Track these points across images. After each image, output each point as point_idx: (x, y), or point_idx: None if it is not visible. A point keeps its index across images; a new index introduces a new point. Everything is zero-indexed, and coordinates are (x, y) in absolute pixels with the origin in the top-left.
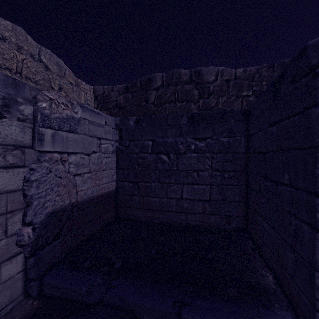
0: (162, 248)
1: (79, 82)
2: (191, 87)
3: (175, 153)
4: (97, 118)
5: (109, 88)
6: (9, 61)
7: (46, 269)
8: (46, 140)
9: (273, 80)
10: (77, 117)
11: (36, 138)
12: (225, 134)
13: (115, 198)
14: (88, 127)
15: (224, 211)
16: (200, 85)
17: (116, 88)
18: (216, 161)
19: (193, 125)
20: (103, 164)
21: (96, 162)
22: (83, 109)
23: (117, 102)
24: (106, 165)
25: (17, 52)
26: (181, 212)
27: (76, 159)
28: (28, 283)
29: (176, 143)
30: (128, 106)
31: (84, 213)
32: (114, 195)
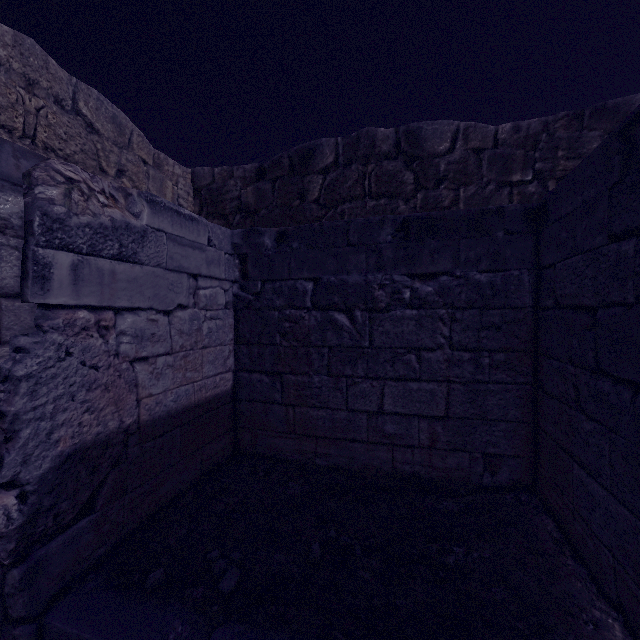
0: (337, 534)
1: (163, 159)
2: (399, 166)
3: (365, 309)
4: (189, 229)
5: (224, 172)
6: (6, 111)
7: (56, 592)
8: (57, 278)
9: (625, 123)
10: (138, 225)
11: (30, 274)
12: (482, 265)
13: (233, 408)
14: (168, 249)
15: (479, 443)
16: (418, 162)
17: (239, 171)
18: (461, 327)
19: (407, 245)
20: (203, 334)
21: (187, 329)
22: (154, 209)
23: (242, 201)
24: (211, 335)
25: (26, 92)
26: (379, 442)
27: (135, 323)
28: (9, 630)
29: (369, 285)
30: (265, 210)
31: (158, 446)
32: (230, 402)
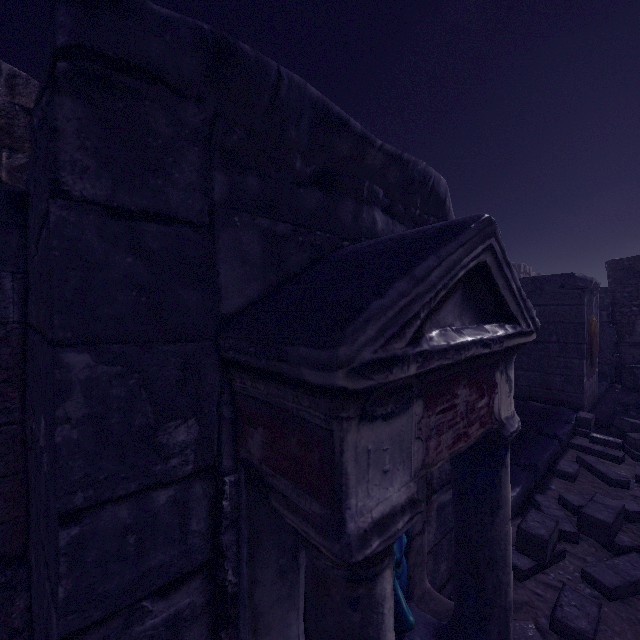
0: None
1: None
2: None
3: None
4: None
5: None
6: None
7: None
8: None
9: None
10: None
11: None
12: None
13: None
14: None
15: None
16: None
17: None
18: None
19: None
20: None
21: None
22: None
23: None
24: None
25: None
26: None
27: None
28: None
29: None
30: None
31: None
32: None
